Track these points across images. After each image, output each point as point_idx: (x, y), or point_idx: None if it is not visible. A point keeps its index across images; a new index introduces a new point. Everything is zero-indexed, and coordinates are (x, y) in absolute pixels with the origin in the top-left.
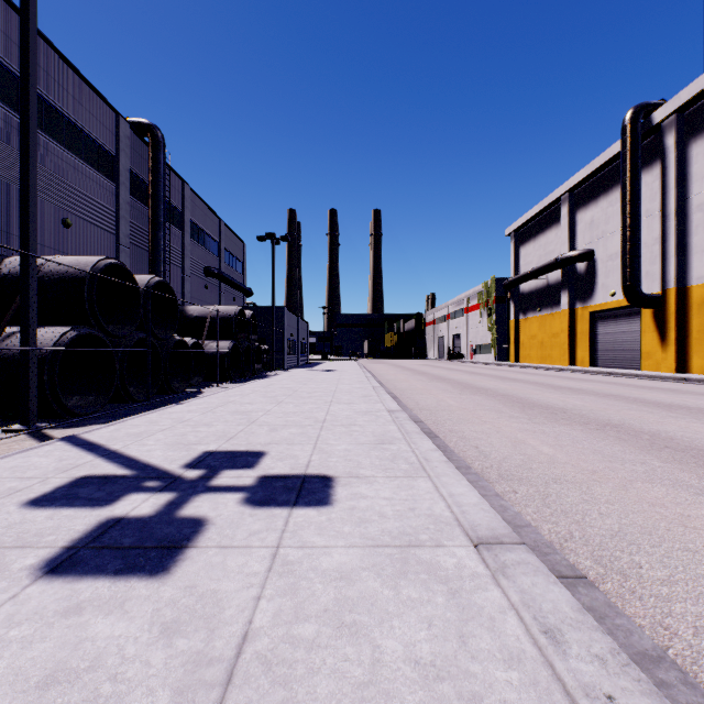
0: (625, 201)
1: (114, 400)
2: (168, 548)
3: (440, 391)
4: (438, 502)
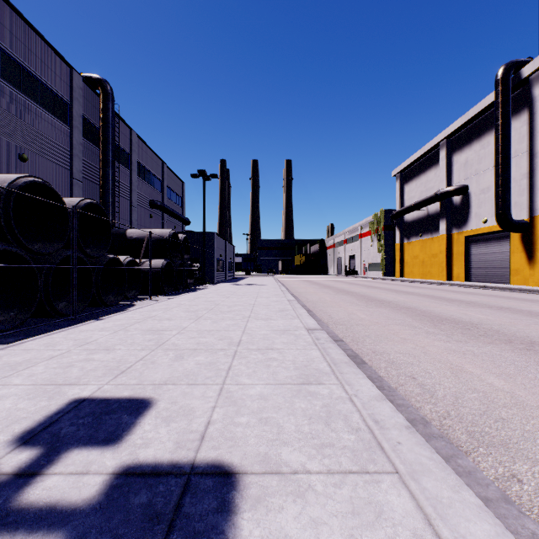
0: (498, 143)
1: (41, 315)
2: None
3: (348, 303)
4: None
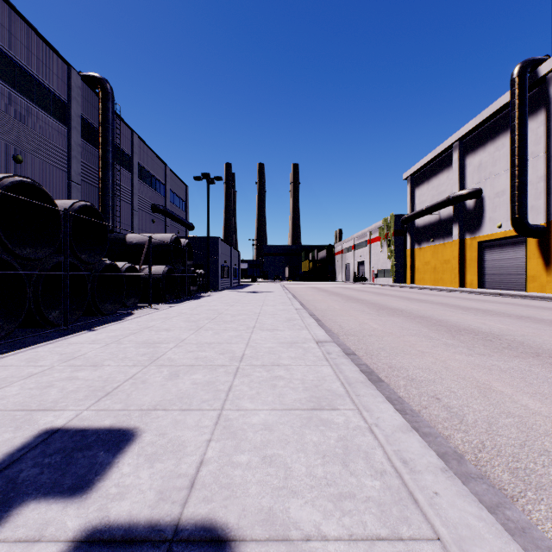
0: (514, 144)
1: (31, 325)
2: None
3: (358, 312)
4: None
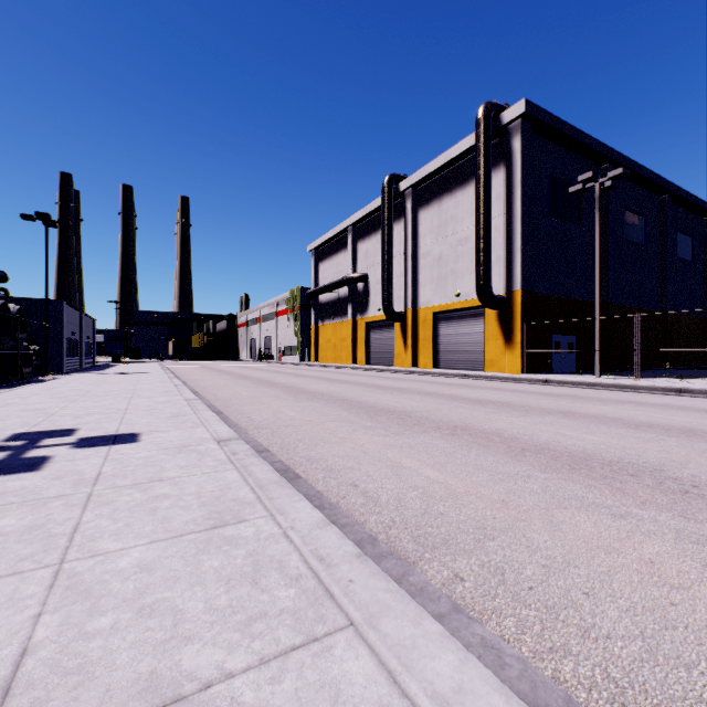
0: (384, 243)
1: None
2: (31, 465)
3: (240, 386)
4: (206, 434)
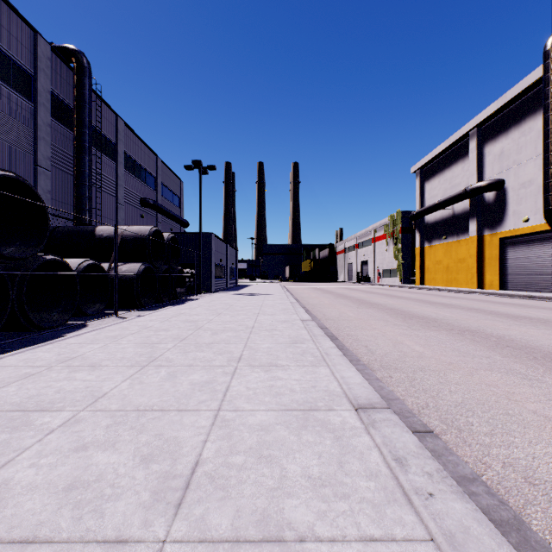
0: (548, 125)
1: None
2: None
3: (381, 322)
4: None
